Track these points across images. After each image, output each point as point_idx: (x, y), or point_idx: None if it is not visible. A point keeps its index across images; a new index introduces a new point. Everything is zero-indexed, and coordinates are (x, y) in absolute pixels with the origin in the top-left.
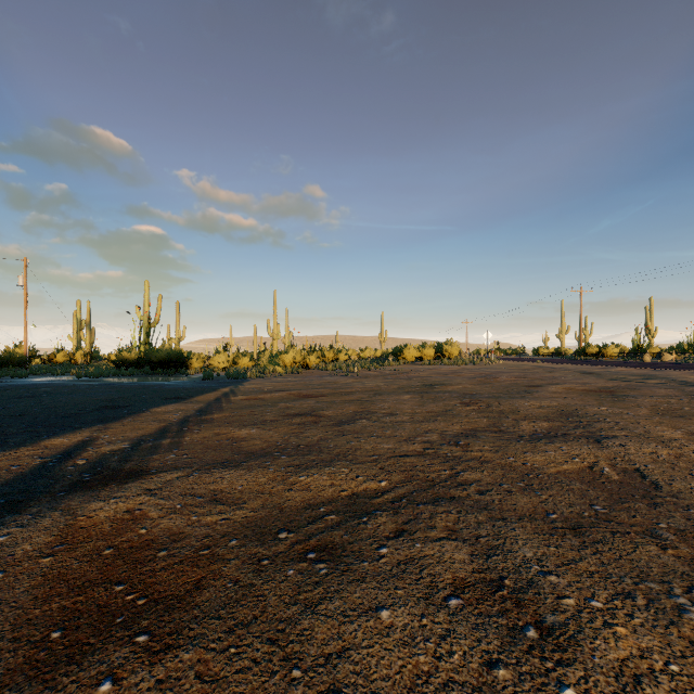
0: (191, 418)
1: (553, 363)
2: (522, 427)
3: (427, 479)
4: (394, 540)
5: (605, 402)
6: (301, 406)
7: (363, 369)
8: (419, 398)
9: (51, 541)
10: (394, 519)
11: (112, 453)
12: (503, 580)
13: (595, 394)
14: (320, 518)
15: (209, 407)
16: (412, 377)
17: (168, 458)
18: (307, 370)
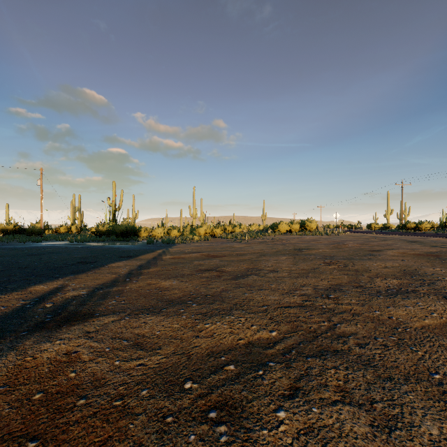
0: (133, 271)
1: (384, 234)
2: (377, 284)
3: (310, 330)
4: (290, 401)
5: (436, 264)
6: (209, 263)
7: (251, 237)
8: (292, 259)
9: None
10: (287, 374)
11: (72, 298)
12: None
13: (425, 257)
14: (221, 368)
15: (147, 263)
16: (285, 244)
17: (110, 303)
18: (214, 238)
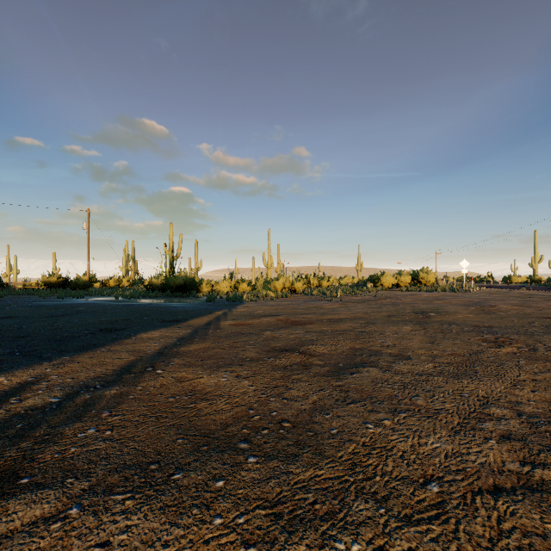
0: (167, 349)
1: (541, 291)
2: None
3: None
4: None
5: None
6: (288, 336)
7: (345, 294)
8: (422, 331)
9: None
10: None
11: (25, 414)
12: None
13: None
14: None
15: (195, 333)
16: (397, 304)
17: (81, 436)
18: (295, 294)
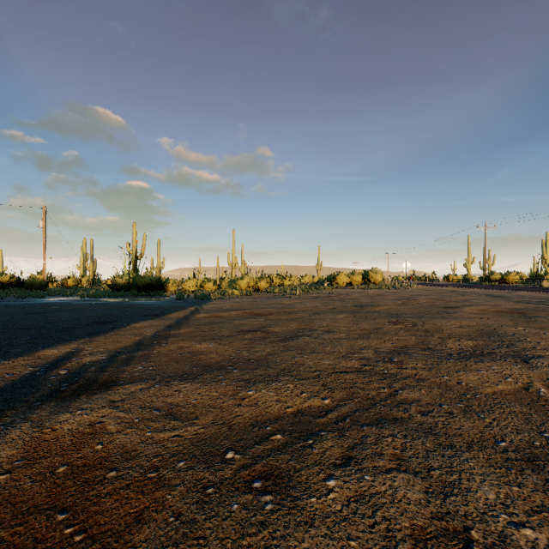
0: (161, 332)
1: (463, 288)
2: (448, 345)
3: (368, 397)
4: (341, 469)
5: (519, 323)
6: (253, 323)
7: (304, 292)
8: (352, 317)
9: (13, 455)
10: (339, 443)
11: (90, 364)
12: (469, 532)
13: (508, 315)
14: (266, 438)
15: (178, 323)
16: (344, 299)
17: (136, 369)
18: (258, 292)
